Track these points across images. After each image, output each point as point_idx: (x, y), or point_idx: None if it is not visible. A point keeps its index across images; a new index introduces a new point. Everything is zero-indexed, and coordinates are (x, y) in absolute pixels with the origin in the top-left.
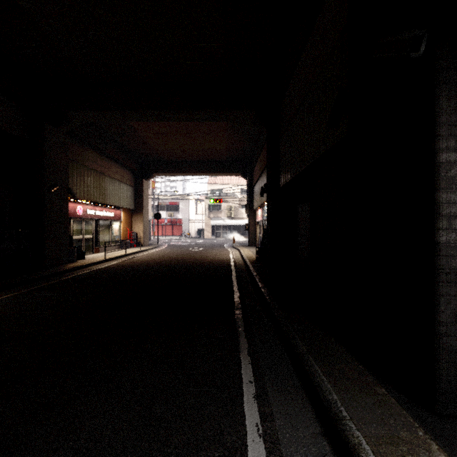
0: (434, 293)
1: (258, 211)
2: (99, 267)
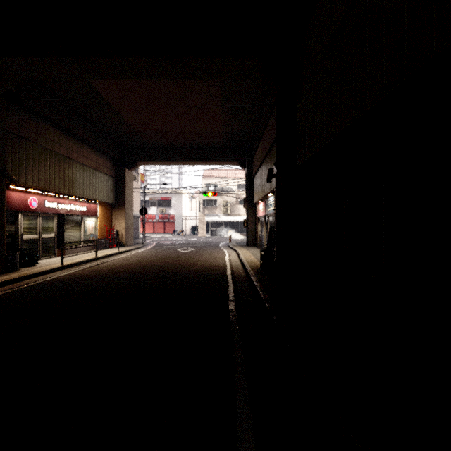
0: None
1: (260, 204)
2: (42, 280)
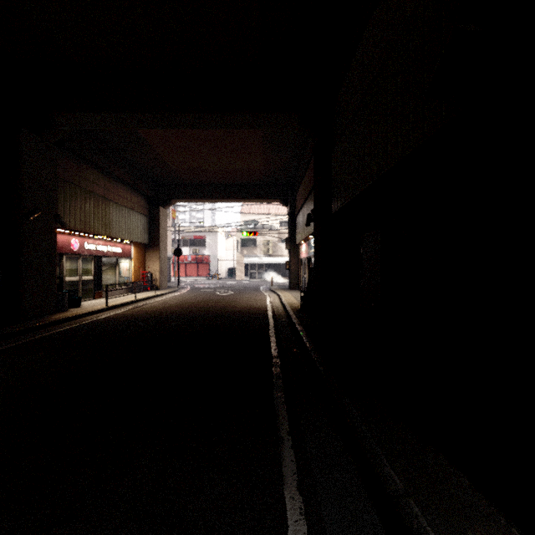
0: None
1: (302, 245)
2: (95, 318)
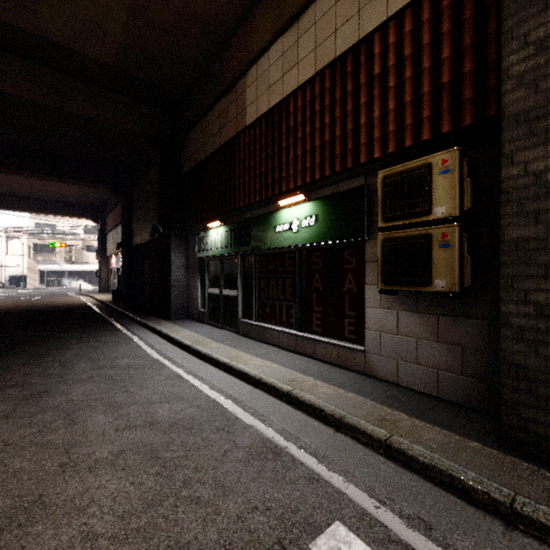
0: (170, 291)
1: (113, 258)
2: None
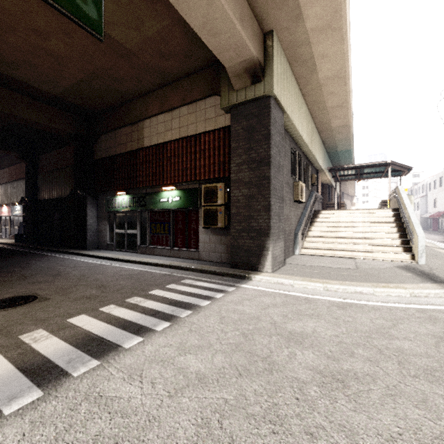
0: (86, 232)
1: (3, 208)
2: None
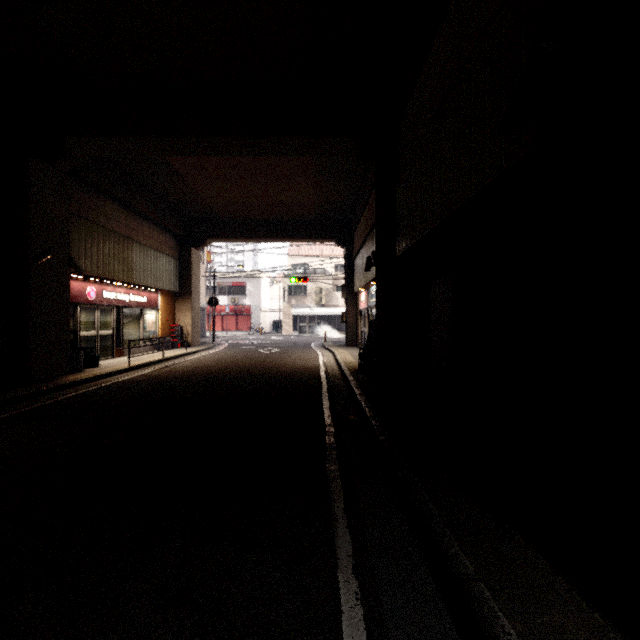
0: None
1: (361, 294)
2: (116, 380)
